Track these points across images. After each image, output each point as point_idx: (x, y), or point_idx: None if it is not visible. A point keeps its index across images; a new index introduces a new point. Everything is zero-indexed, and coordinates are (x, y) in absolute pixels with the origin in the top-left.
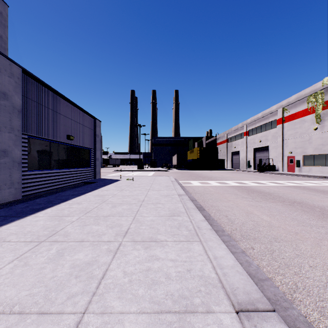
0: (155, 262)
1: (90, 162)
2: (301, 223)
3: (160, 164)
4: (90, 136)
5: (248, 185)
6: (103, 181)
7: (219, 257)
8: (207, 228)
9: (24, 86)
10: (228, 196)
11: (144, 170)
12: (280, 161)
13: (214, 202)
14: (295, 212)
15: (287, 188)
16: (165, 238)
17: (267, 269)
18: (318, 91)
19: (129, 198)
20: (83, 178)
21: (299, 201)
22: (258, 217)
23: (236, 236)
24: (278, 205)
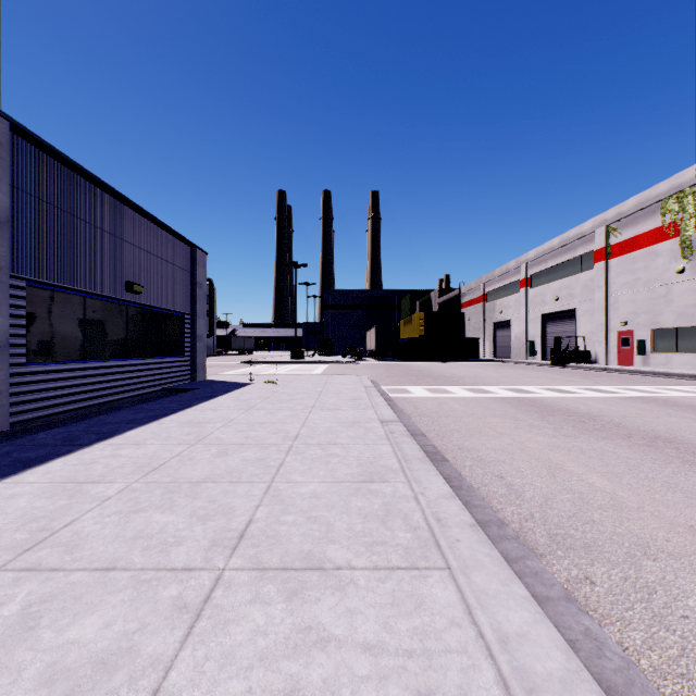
0: (315, 658)
1: (182, 344)
2: (694, 497)
3: (340, 348)
4: (182, 285)
5: (537, 395)
6: (210, 386)
7: (514, 635)
8: (462, 523)
9: (18, 165)
10: (496, 422)
11: (306, 361)
12: (600, 342)
13: (467, 439)
14: (668, 467)
15: (628, 403)
16: (349, 555)
17: (651, 662)
18: (687, 189)
19: (263, 429)
20: (165, 380)
21: (667, 436)
22: (579, 480)
23: (535, 537)
24: (620, 447)
